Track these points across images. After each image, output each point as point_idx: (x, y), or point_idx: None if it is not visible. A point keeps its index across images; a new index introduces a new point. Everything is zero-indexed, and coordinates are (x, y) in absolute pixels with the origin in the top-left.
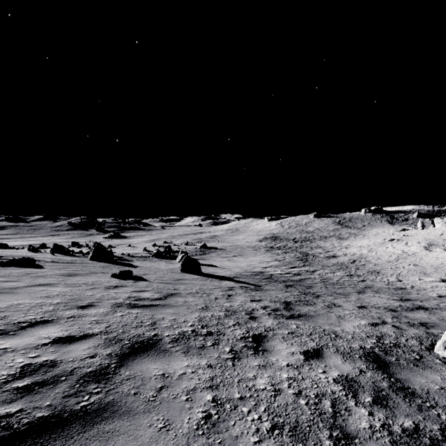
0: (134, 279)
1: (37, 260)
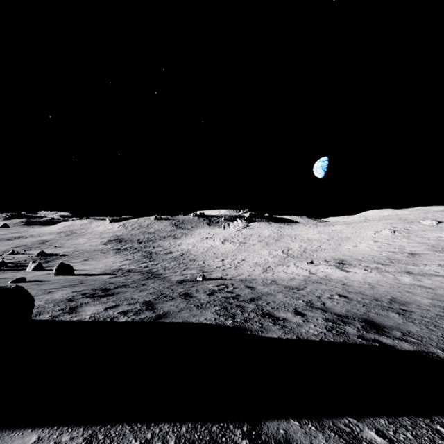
0: (33, 282)
1: None
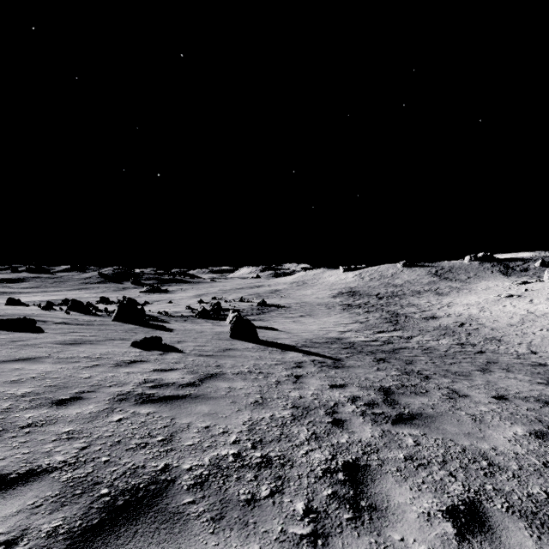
0: (162, 349)
1: (42, 321)
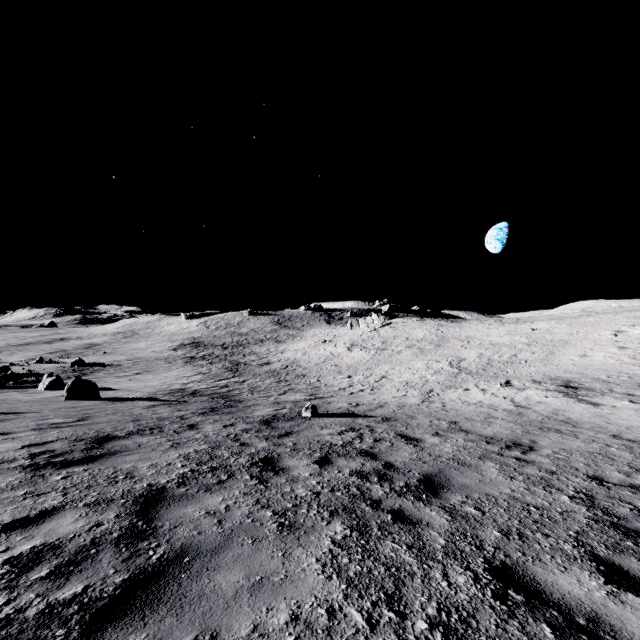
0: (7, 413)
1: None
